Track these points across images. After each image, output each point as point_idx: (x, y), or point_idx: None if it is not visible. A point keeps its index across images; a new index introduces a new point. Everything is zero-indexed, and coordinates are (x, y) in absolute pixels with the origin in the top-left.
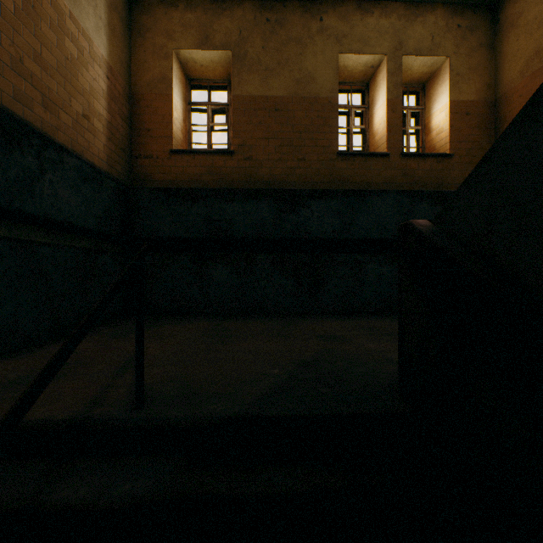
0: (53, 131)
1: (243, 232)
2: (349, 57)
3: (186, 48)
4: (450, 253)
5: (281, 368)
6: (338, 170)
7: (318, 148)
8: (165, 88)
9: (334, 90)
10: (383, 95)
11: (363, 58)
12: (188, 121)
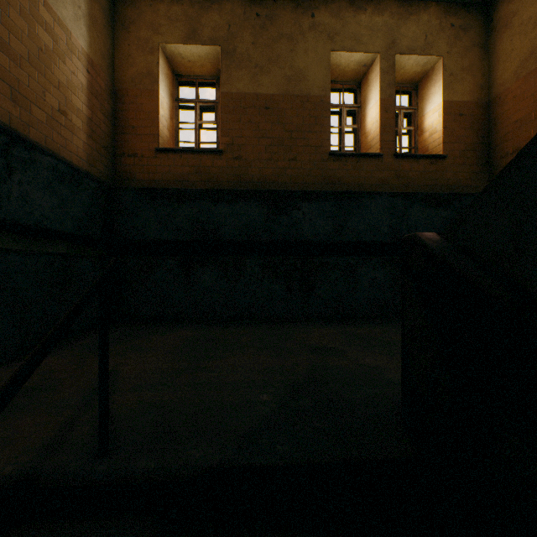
0: (23, 127)
1: (231, 235)
2: (341, 54)
3: (172, 43)
4: (469, 276)
5: (271, 393)
6: (330, 171)
7: (310, 148)
8: (150, 84)
9: (326, 88)
10: (376, 94)
11: (356, 56)
12: (175, 119)
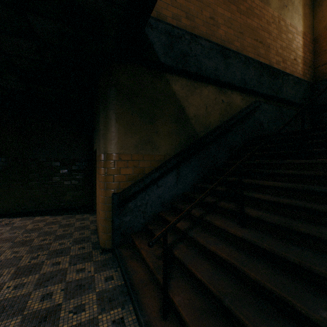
0: (284, 70)
1: None
2: None
3: None
4: None
5: None
6: None
7: None
8: None
9: None
10: None
11: None
12: None
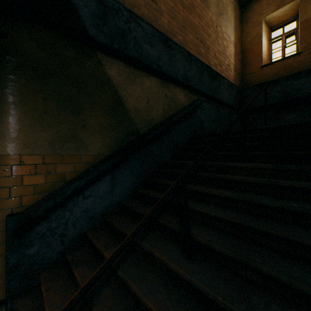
0: (220, 73)
1: (307, 93)
2: None
3: (269, 14)
4: None
5: None
6: None
7: None
8: (257, 39)
9: None
10: None
11: None
12: (269, 49)
